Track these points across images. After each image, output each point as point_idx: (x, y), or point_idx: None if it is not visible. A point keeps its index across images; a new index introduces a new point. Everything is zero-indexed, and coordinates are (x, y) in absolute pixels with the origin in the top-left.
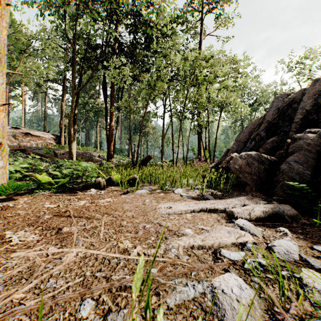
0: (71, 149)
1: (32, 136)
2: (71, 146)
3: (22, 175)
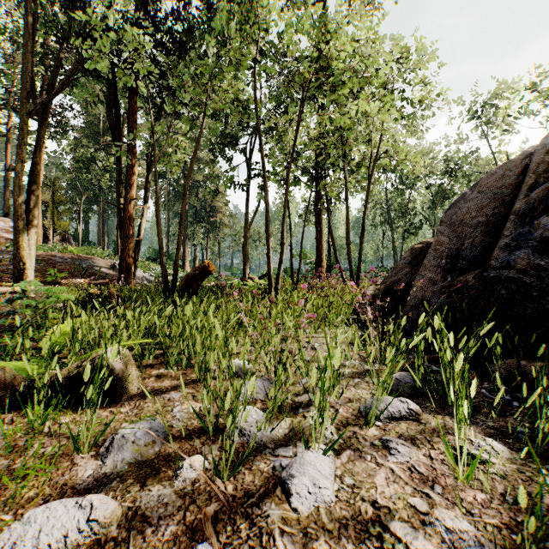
0: (19, 249)
1: None
2: (20, 242)
3: None
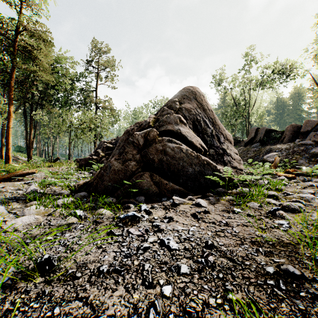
0: (2, 153)
1: None
2: (3, 151)
3: None
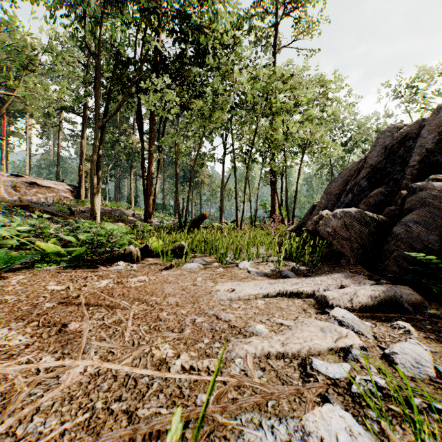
0: (93, 205)
1: (40, 186)
2: (94, 201)
3: (22, 241)
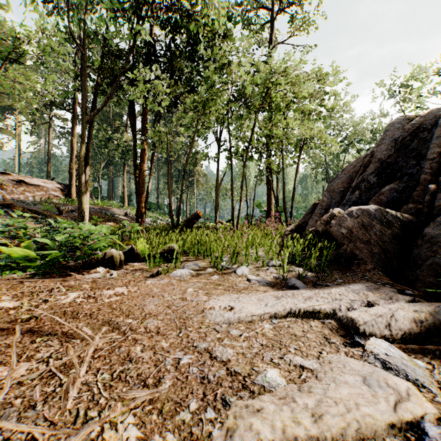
0: (82, 204)
1: (28, 185)
2: (82, 200)
3: None
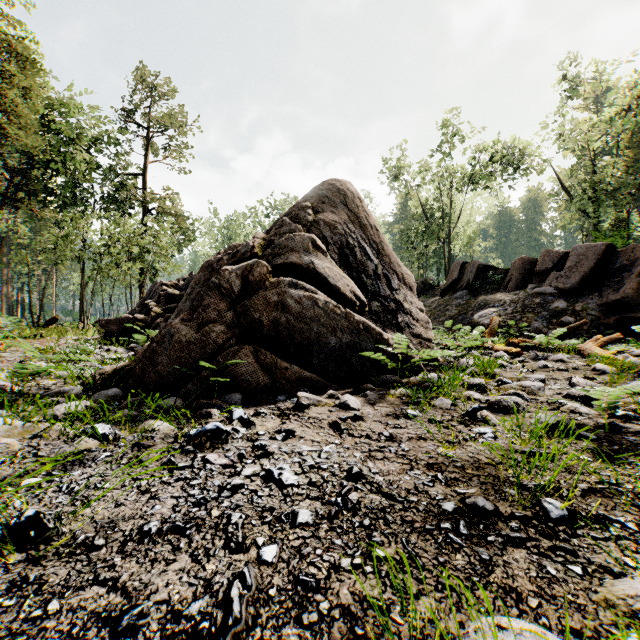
0: None
1: None
2: None
3: None
